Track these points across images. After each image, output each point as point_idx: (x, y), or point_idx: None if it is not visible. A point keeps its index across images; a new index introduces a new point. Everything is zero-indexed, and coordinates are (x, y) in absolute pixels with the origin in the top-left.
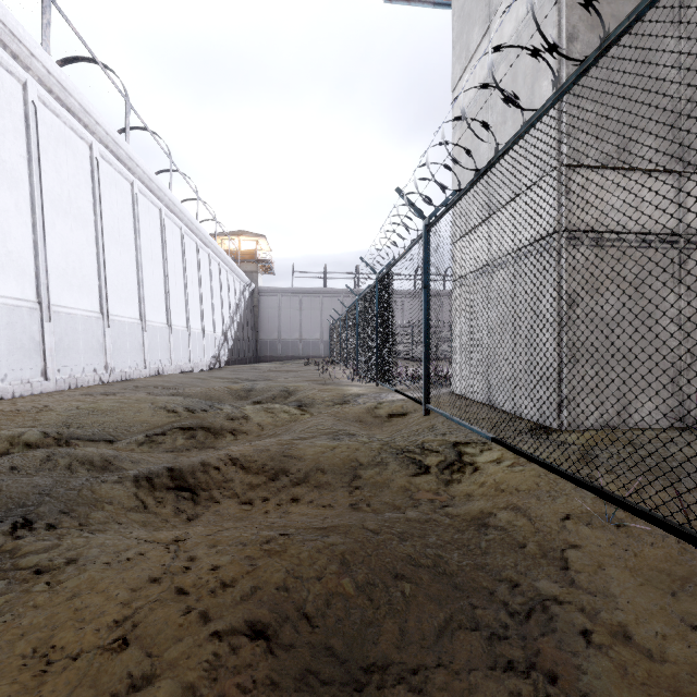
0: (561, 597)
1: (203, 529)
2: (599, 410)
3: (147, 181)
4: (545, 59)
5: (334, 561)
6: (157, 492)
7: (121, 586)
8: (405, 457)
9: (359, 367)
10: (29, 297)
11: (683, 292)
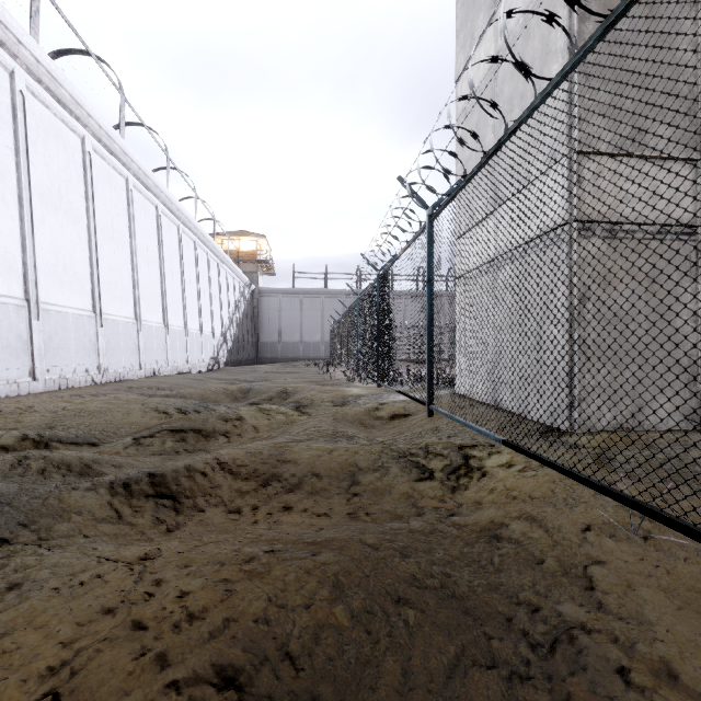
0: (589, 624)
1: (178, 545)
2: (612, 410)
3: (143, 177)
4: (561, 25)
5: (326, 584)
6: (134, 500)
7: (66, 619)
8: (408, 461)
9: (360, 368)
10: (17, 294)
11: (700, 286)
